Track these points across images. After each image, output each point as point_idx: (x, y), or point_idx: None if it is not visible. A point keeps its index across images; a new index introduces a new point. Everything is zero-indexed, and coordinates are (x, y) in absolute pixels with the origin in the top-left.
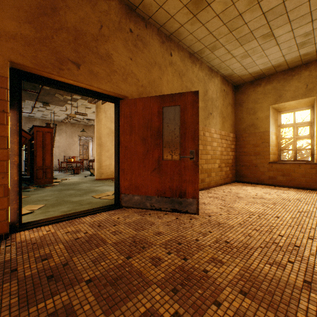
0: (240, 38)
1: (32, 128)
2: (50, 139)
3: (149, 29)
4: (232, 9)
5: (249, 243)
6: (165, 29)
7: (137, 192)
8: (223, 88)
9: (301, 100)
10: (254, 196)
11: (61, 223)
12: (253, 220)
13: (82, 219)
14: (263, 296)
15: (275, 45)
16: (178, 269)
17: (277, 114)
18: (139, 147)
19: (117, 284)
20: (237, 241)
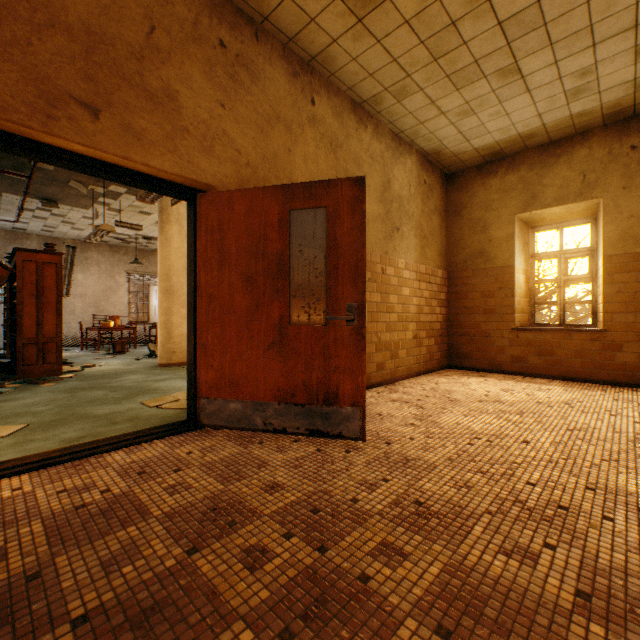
0: (455, 74)
1: (14, 253)
2: (54, 278)
3: (264, 45)
4: (436, 9)
5: (466, 505)
6: (299, 46)
7: (236, 395)
8: (423, 177)
9: (573, 206)
10: (482, 397)
11: (54, 468)
12: (478, 451)
13: (106, 458)
14: (488, 637)
15: (523, 92)
16: (303, 575)
17: (528, 232)
18: (240, 296)
19: (150, 625)
20: (440, 500)
